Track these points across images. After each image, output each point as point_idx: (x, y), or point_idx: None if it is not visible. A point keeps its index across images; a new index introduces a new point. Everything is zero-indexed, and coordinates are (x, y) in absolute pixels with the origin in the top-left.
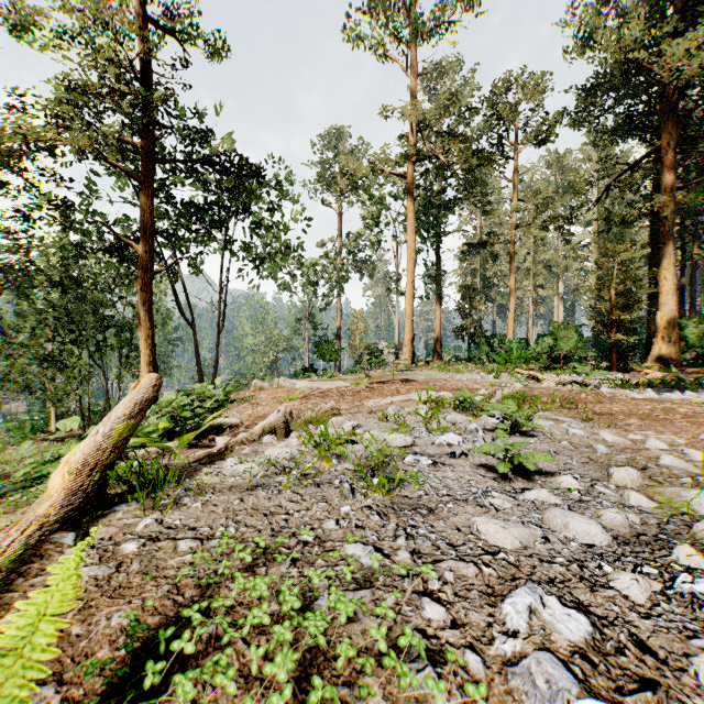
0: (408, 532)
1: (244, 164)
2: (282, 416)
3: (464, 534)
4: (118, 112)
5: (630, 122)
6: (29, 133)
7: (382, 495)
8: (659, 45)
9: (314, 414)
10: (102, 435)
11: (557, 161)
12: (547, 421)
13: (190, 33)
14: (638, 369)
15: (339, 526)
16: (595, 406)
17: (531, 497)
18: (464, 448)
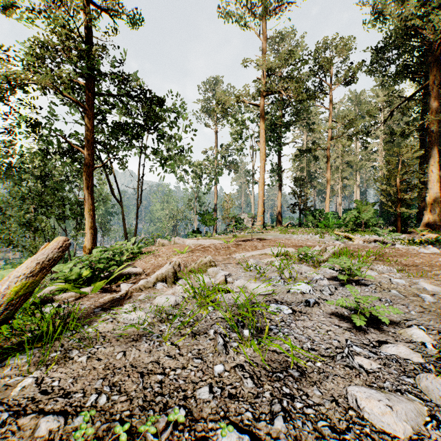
0: (284, 407)
1: (153, 97)
2: (171, 268)
3: (344, 408)
4: (70, 63)
5: (408, 68)
6: (9, 74)
7: (252, 350)
8: (428, 16)
9: (196, 265)
10: (4, 291)
11: (355, 97)
12: (371, 272)
13: (118, 11)
14: (414, 231)
15: (212, 395)
16: (400, 259)
17: (392, 354)
18: (315, 296)
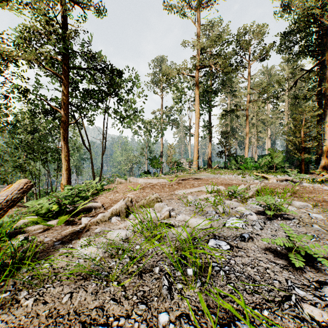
0: None
1: (114, 69)
2: (124, 204)
3: None
4: (51, 44)
5: (309, 47)
6: (2, 52)
7: (197, 294)
8: (325, 7)
9: (145, 201)
10: None
11: (267, 71)
12: (291, 207)
13: (87, 4)
14: (314, 172)
15: None
16: (311, 195)
17: None
18: (247, 230)
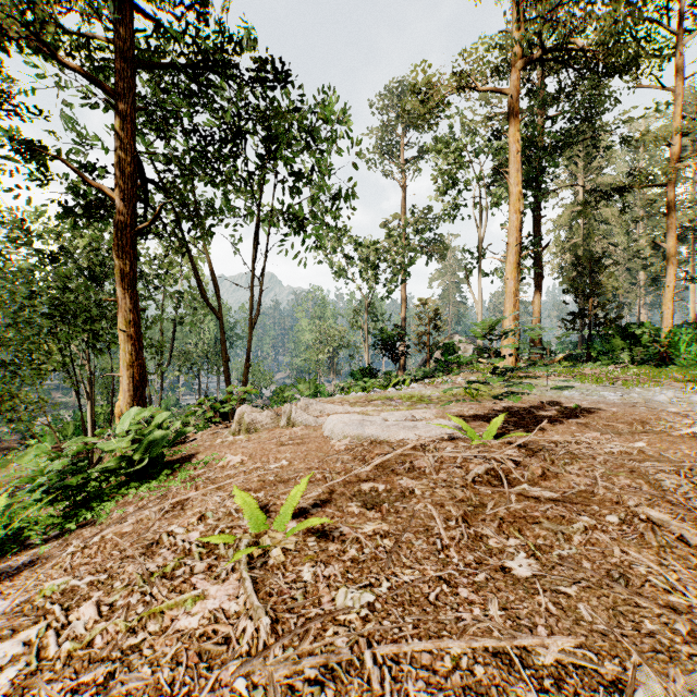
0: None
1: (265, 59)
2: None
3: None
4: (89, 2)
5: None
6: None
7: None
8: None
9: None
10: None
11: (692, 97)
12: None
13: None
14: None
15: None
16: None
17: None
18: None
